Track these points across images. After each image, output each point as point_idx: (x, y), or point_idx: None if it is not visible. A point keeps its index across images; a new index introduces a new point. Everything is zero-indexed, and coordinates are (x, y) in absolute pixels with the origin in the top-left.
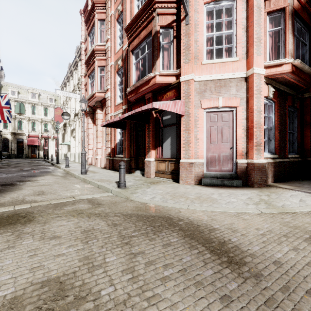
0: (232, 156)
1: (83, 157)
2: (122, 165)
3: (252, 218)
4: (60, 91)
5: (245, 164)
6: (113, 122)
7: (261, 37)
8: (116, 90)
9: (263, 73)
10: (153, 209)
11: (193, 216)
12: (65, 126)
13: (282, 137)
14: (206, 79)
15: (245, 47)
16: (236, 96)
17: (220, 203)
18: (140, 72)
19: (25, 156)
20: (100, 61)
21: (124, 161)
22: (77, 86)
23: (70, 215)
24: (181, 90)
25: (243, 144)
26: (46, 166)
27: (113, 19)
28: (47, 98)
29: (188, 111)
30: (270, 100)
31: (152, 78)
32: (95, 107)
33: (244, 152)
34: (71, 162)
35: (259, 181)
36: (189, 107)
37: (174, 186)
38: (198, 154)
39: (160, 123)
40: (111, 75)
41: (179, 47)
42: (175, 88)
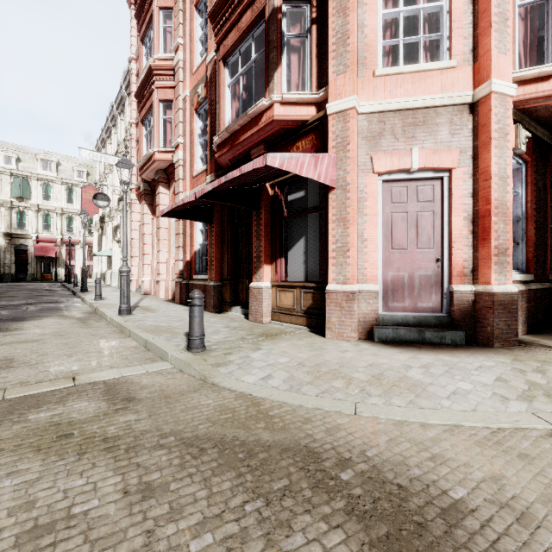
0: (439, 277)
1: (124, 279)
2: (196, 299)
3: (545, 452)
4: (87, 151)
5: (471, 294)
6: (187, 208)
7: (508, 13)
8: (195, 145)
9: (511, 92)
10: (266, 415)
11: (376, 447)
12: (103, 220)
13: (540, 237)
14: (384, 109)
15: (469, 38)
16: (451, 145)
17: (434, 395)
18: (240, 102)
19: (31, 277)
20: (164, 91)
21: (208, 287)
22: (123, 144)
23: (28, 448)
24: (330, 133)
25: (466, 250)
26: (59, 298)
27: (189, 5)
28: (73, 171)
29: (345, 179)
30: (518, 157)
31: (265, 111)
32: (156, 183)
33: (468, 268)
34: (112, 289)
35: (504, 332)
36: (347, 169)
37: (315, 344)
38: (367, 274)
39: (282, 208)
40: (184, 116)
41: (324, 42)
42: (315, 131)
